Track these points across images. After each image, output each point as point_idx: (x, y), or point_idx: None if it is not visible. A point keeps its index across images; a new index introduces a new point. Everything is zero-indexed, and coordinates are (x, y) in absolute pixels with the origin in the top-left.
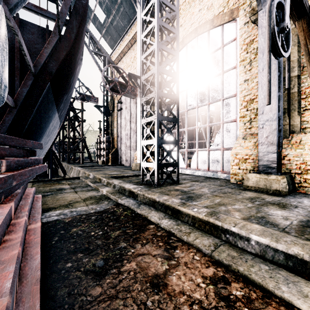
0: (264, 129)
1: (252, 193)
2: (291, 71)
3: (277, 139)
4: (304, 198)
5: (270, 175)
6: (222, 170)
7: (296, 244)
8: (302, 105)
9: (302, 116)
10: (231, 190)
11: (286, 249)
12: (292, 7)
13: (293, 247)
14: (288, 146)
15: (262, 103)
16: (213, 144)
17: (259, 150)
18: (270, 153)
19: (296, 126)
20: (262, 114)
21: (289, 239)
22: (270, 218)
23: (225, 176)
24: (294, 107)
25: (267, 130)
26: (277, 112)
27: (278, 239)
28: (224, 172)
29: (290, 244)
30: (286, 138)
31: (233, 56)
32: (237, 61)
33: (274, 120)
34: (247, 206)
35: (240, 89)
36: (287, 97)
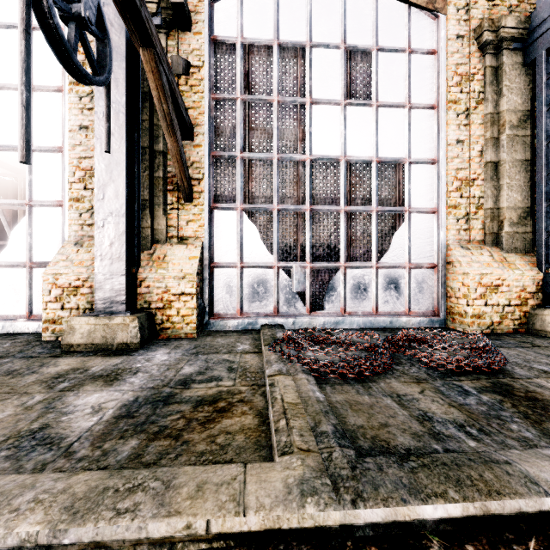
0: (106, 230)
1: (72, 361)
2: (155, 142)
3: (128, 251)
4: (161, 349)
5: (114, 316)
6: (28, 313)
7: (38, 506)
8: (170, 201)
9: (169, 217)
10: (21, 364)
11: (2, 538)
12: (125, 10)
13: (24, 521)
14: (149, 263)
15: (102, 179)
16: (6, 251)
17: (98, 270)
18: (116, 276)
19: (162, 232)
20: (102, 200)
21: (32, 495)
22: (60, 424)
23: (37, 327)
24: (159, 201)
25: (111, 232)
26: (128, 202)
27: (0, 510)
28: (35, 318)
29: (21, 515)
30: (147, 250)
31: (56, 64)
32: (64, 79)
33: (123, 216)
34: (27, 405)
35: (72, 142)
36: (150, 181)
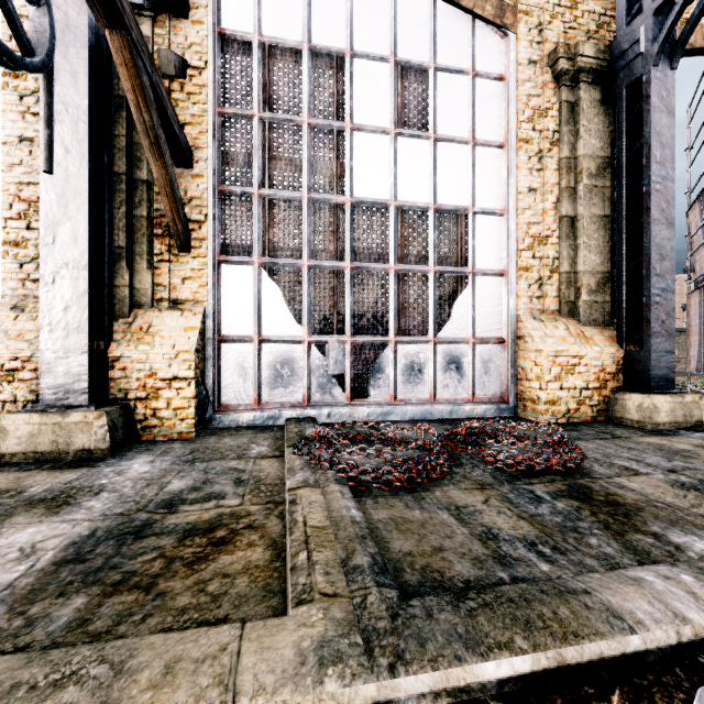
0: (57, 288)
1: None
2: (135, 167)
3: (92, 318)
4: (141, 456)
5: (70, 411)
6: None
7: None
8: (157, 249)
9: (157, 272)
10: None
11: None
12: None
13: None
14: (126, 336)
15: (52, 214)
16: None
17: (45, 346)
18: (74, 354)
19: (145, 292)
20: (52, 245)
21: None
22: None
23: None
24: (141, 249)
25: (65, 291)
26: (92, 249)
27: None
28: None
29: None
30: (124, 317)
31: None
32: None
33: (85, 269)
34: None
35: (8, 159)
36: (127, 222)
